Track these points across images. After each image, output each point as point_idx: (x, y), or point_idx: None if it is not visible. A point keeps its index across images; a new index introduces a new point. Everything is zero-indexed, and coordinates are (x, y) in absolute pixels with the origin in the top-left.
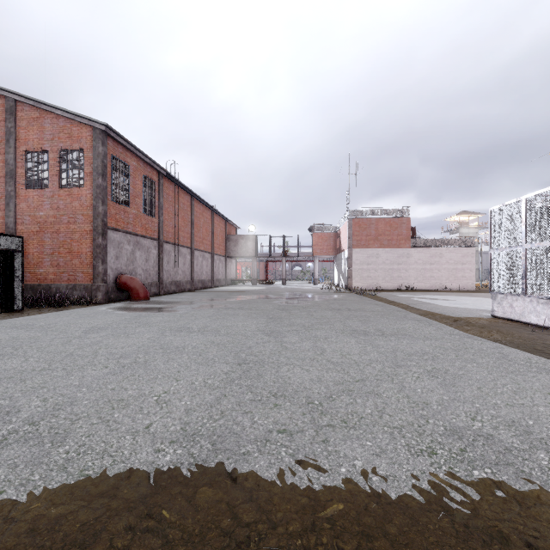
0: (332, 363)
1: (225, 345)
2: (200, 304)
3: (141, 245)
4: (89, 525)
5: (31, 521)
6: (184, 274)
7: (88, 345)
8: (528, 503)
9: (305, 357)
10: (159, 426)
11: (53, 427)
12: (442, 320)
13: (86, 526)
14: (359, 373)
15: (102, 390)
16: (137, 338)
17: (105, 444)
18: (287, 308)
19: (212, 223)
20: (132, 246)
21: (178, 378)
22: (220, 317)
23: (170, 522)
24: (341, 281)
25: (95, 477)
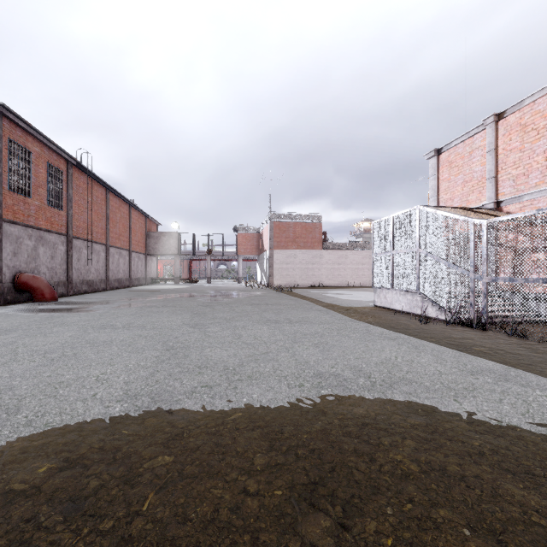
0: (246, 344)
1: (153, 337)
2: (120, 303)
3: (45, 240)
4: (70, 443)
5: (20, 449)
6: (97, 273)
7: (1, 346)
8: (343, 399)
9: (225, 341)
10: (104, 394)
11: (2, 405)
12: (338, 309)
13: (67, 443)
14: (266, 349)
15: (38, 378)
16: (58, 336)
17: (59, 409)
18: (211, 304)
19: (130, 219)
20: (34, 241)
21: (112, 363)
22: (144, 315)
23: (129, 434)
24: (264, 279)
25: (60, 426)
